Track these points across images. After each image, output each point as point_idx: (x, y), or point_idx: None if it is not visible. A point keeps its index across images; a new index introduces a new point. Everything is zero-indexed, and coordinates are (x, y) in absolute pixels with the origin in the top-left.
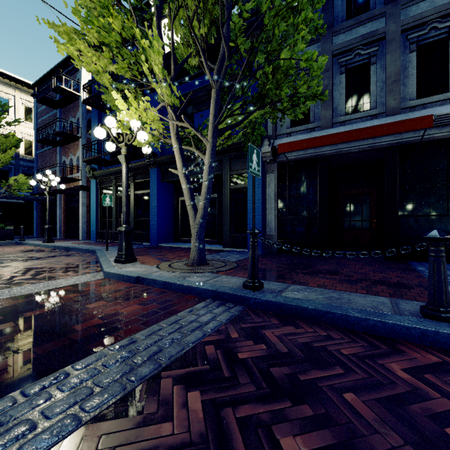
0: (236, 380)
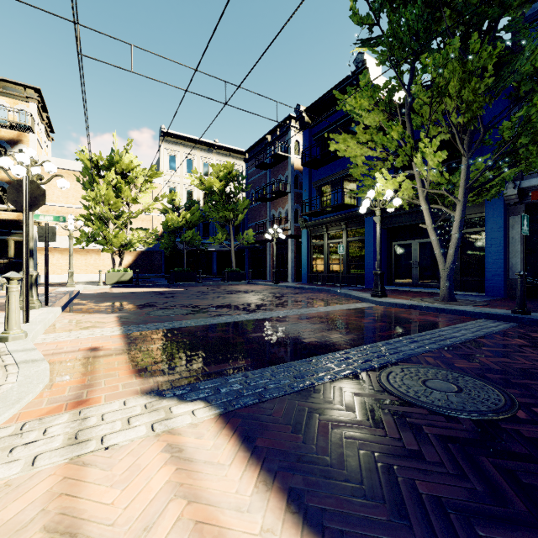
0: (536, 340)
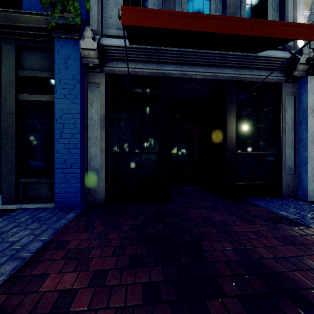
0: None
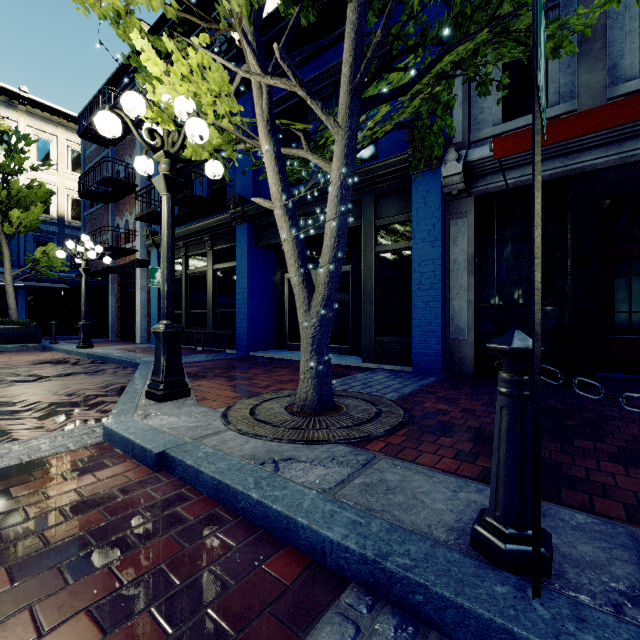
0: None
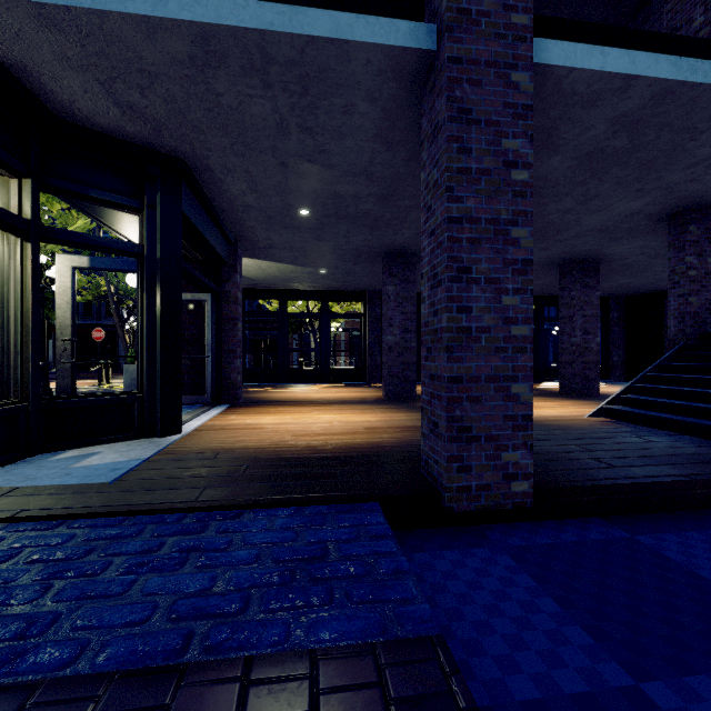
0: None
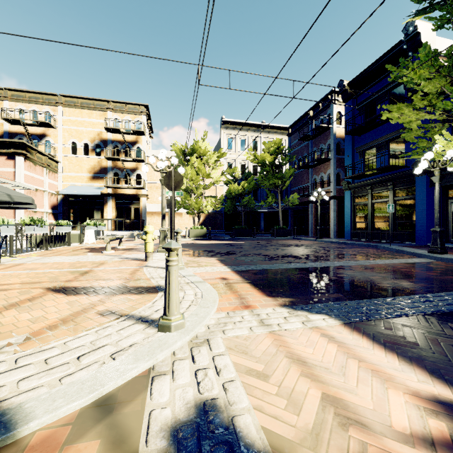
0: None
